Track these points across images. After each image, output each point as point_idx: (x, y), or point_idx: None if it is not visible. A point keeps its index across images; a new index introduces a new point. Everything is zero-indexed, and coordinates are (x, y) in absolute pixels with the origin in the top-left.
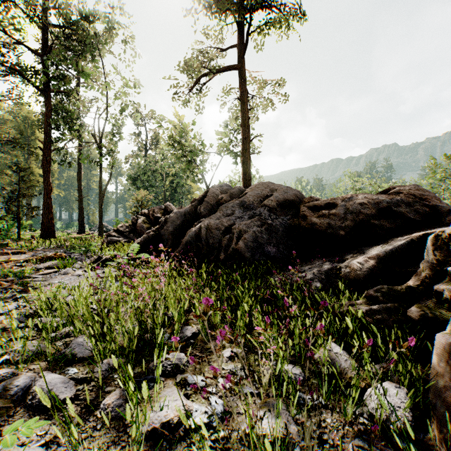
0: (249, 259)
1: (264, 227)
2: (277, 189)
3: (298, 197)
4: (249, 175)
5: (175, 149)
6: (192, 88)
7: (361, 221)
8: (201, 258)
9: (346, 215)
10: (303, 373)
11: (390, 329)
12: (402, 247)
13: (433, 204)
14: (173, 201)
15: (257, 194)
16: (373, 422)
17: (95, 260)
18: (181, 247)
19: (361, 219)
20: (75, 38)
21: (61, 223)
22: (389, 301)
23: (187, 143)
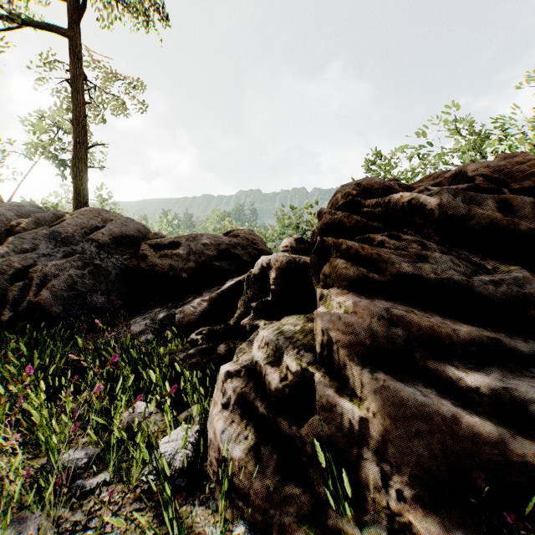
0: (60, 315)
1: (88, 270)
2: (113, 220)
3: (142, 232)
4: (85, 196)
5: None
6: None
7: (204, 263)
8: None
9: (189, 255)
10: (91, 452)
11: (202, 370)
12: (232, 288)
13: (261, 247)
14: None
15: (81, 223)
16: (158, 475)
17: None
18: None
19: (204, 260)
20: None
21: None
22: (207, 342)
23: None
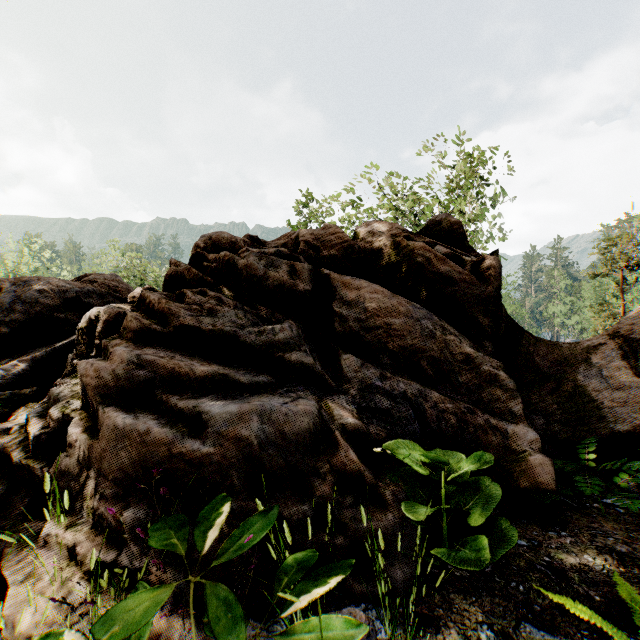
0: None
1: None
2: None
3: None
4: None
5: None
6: None
7: (40, 314)
8: None
9: (15, 305)
10: None
11: None
12: (70, 345)
13: (126, 297)
14: None
15: None
16: None
17: None
18: None
19: (41, 311)
20: None
21: None
22: (7, 408)
23: None
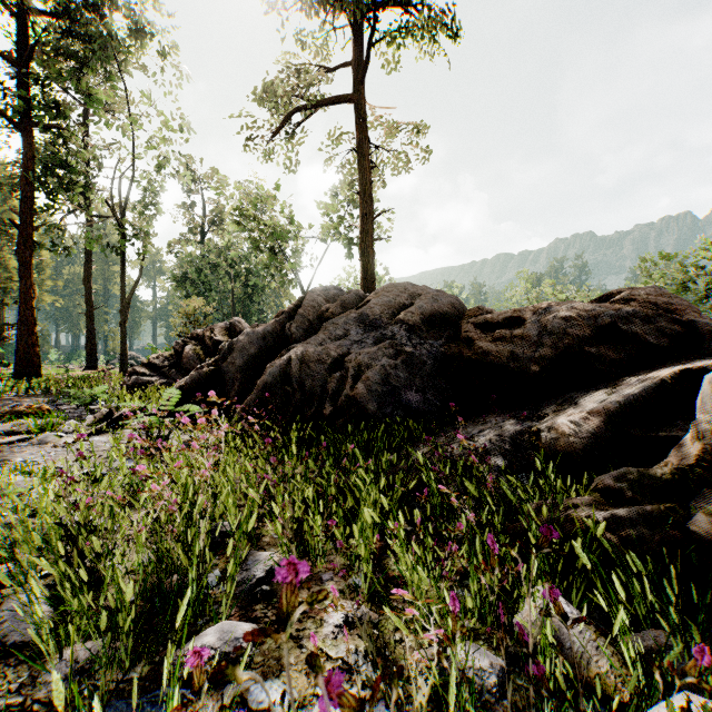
0: (375, 415)
1: (401, 359)
2: (421, 295)
3: (456, 308)
4: (373, 273)
5: (251, 230)
6: (278, 129)
7: (568, 348)
8: (292, 414)
9: (541, 337)
10: (496, 664)
11: (655, 557)
12: (645, 394)
13: (687, 318)
14: (249, 317)
15: (388, 302)
16: None
17: (103, 417)
18: (255, 394)
19: (566, 345)
20: (76, 36)
21: (58, 352)
22: (644, 498)
23: (271, 221)
